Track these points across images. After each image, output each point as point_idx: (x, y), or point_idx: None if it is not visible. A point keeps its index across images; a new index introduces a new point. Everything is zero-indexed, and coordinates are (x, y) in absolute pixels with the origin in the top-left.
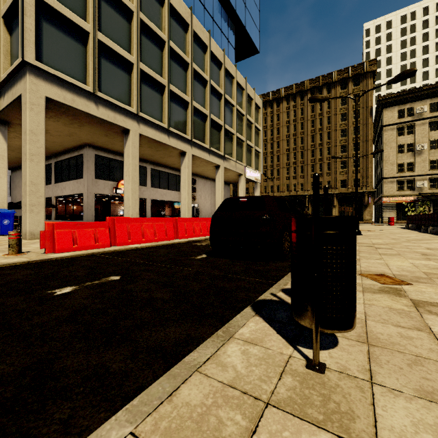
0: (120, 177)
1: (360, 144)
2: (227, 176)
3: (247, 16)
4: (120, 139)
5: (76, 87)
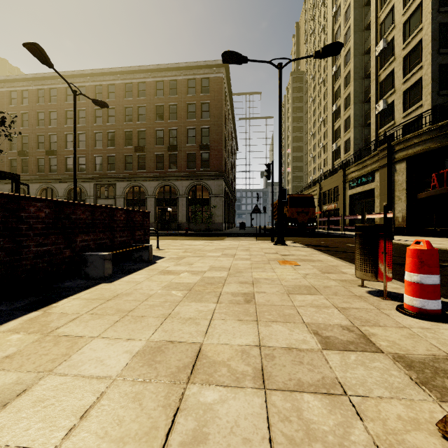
0: None
1: None
2: None
3: None
4: None
5: None
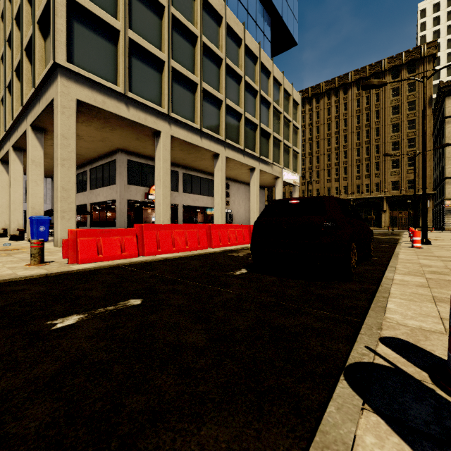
0: (151, 182)
1: (416, 139)
2: (262, 179)
3: (284, 6)
4: (151, 142)
5: (107, 88)
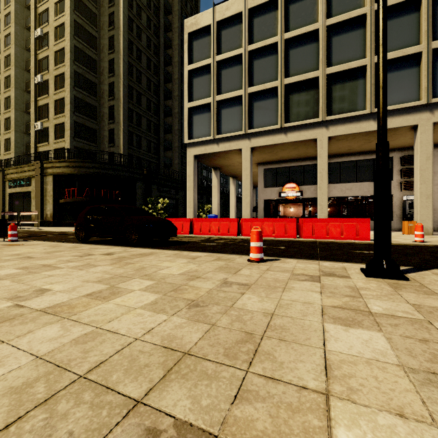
0: (286, 182)
1: None
2: None
3: None
4: (256, 154)
5: (207, 140)
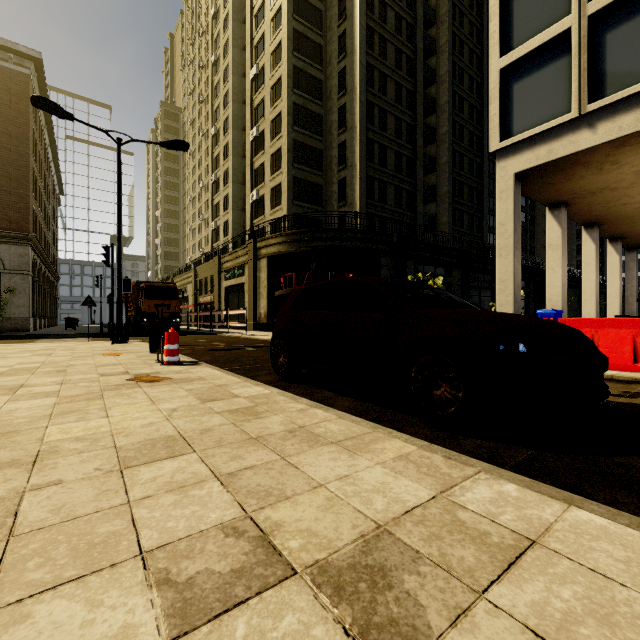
0: None
1: None
2: None
3: None
4: None
5: (554, 128)
